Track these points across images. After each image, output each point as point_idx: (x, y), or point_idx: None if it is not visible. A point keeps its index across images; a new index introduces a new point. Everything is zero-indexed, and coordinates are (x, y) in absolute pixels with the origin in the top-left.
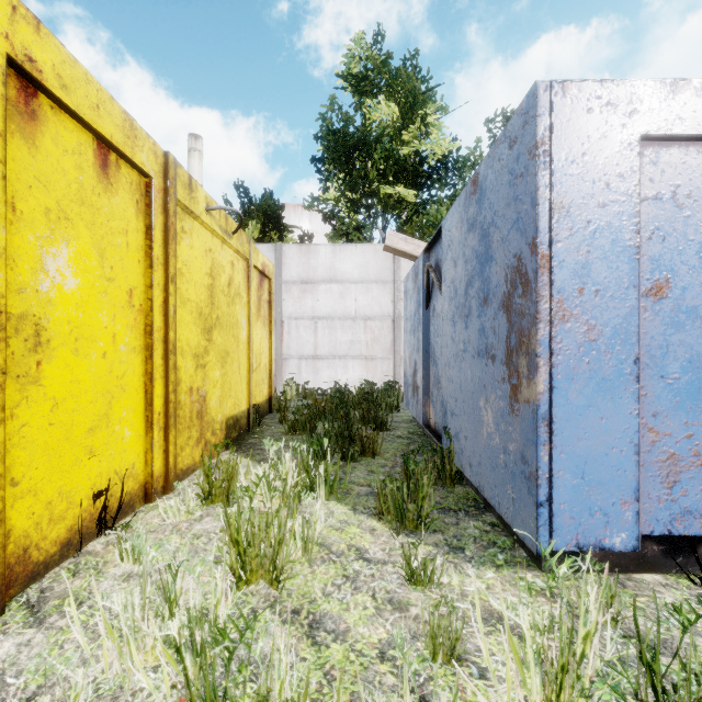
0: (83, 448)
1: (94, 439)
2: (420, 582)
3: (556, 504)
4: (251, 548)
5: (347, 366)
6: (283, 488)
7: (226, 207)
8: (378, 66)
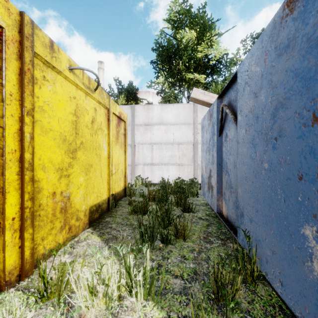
0: None
1: None
2: None
3: None
4: None
5: (168, 169)
6: (106, 292)
7: (84, 68)
8: (185, 12)
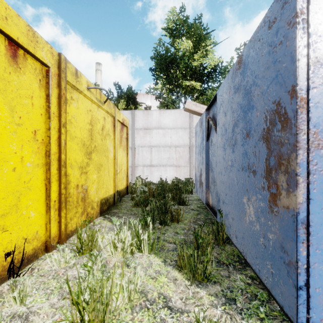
0: None
1: (6, 220)
2: None
3: (312, 288)
4: (89, 306)
5: (166, 170)
6: (123, 247)
7: (98, 87)
8: (182, 23)
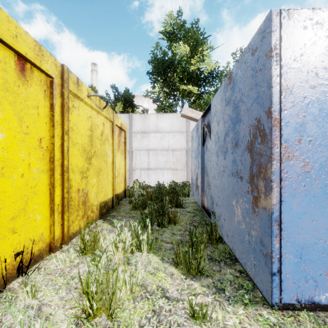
0: (8, 229)
1: (15, 223)
2: (198, 318)
3: (284, 274)
4: (97, 295)
5: (164, 173)
6: (124, 247)
7: (98, 95)
8: (179, 27)
